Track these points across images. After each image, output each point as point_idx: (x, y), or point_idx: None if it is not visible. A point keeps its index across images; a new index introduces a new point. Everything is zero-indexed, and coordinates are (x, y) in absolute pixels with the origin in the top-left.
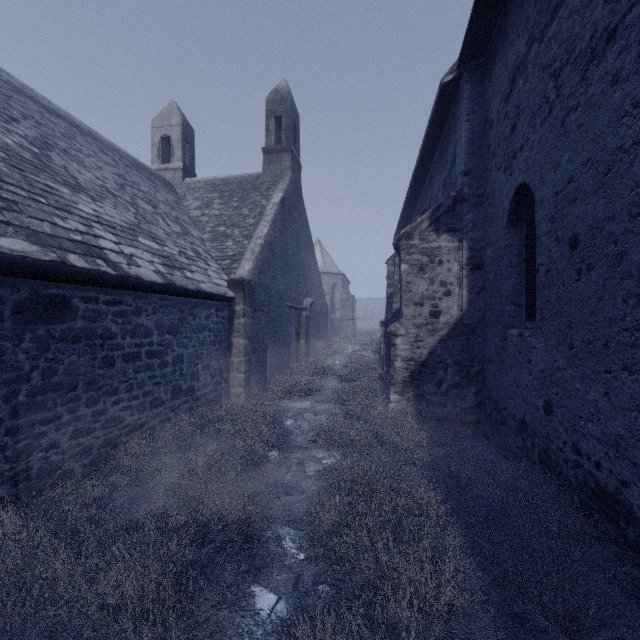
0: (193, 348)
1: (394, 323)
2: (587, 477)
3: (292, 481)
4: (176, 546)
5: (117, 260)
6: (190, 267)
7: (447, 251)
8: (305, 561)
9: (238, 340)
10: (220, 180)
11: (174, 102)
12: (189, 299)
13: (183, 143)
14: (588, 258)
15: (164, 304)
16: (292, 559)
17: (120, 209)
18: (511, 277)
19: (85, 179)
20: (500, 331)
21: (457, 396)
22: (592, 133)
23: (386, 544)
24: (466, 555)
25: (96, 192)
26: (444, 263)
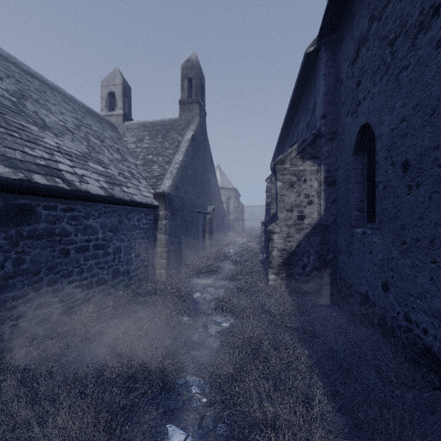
0: (128, 242)
1: (272, 224)
2: (416, 339)
3: (198, 339)
4: (110, 394)
5: (71, 179)
6: (126, 184)
7: (310, 172)
8: (207, 404)
9: (161, 236)
10: (149, 123)
11: (117, 68)
12: (125, 207)
13: (123, 97)
14: (417, 177)
15: (107, 210)
16: (198, 402)
17: (76, 142)
18: (356, 191)
19: (51, 121)
20: (348, 230)
21: (317, 276)
22: (420, 85)
23: (268, 392)
24: (329, 401)
25: (58, 130)
26: (307, 181)
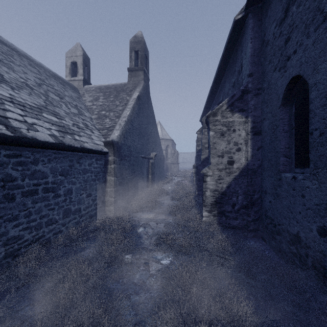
0: (79, 184)
1: (205, 168)
2: None
3: (140, 280)
4: None
5: (18, 126)
6: (79, 133)
7: (238, 123)
8: None
9: (110, 178)
10: (104, 86)
11: (79, 43)
12: (77, 153)
13: (83, 66)
14: None
15: (57, 156)
16: None
17: (33, 96)
18: (284, 139)
19: (10, 77)
20: (275, 174)
21: (244, 213)
22: None
23: None
24: None
25: (17, 85)
26: (236, 131)
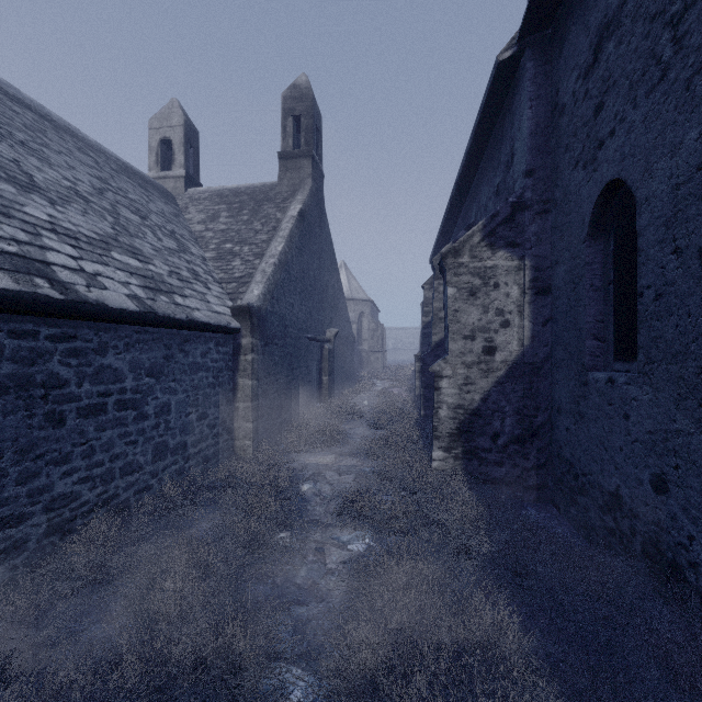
0: (184, 393)
1: (438, 361)
2: None
3: (307, 580)
4: None
5: (71, 280)
6: (182, 291)
7: (505, 271)
8: None
9: (244, 381)
10: (229, 190)
11: (175, 99)
12: (179, 331)
13: (186, 147)
14: None
15: (142, 338)
16: None
17: (91, 217)
18: (593, 304)
19: (45, 178)
20: (577, 373)
21: (517, 453)
22: None
23: None
24: None
25: (59, 194)
26: (501, 286)
